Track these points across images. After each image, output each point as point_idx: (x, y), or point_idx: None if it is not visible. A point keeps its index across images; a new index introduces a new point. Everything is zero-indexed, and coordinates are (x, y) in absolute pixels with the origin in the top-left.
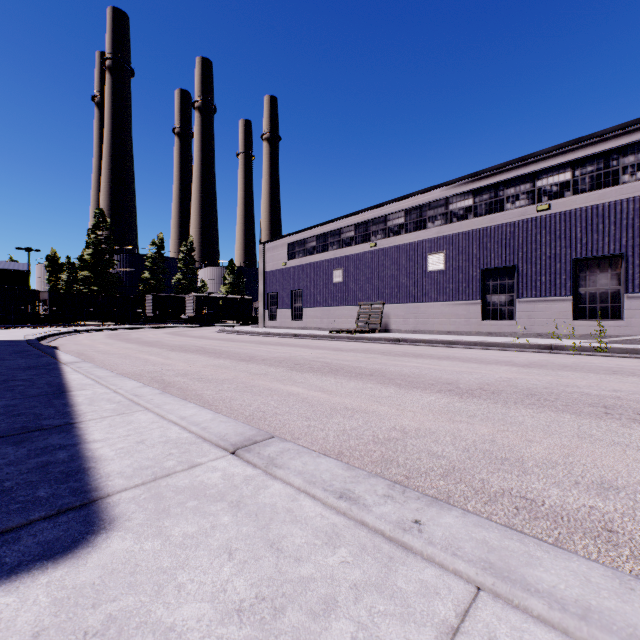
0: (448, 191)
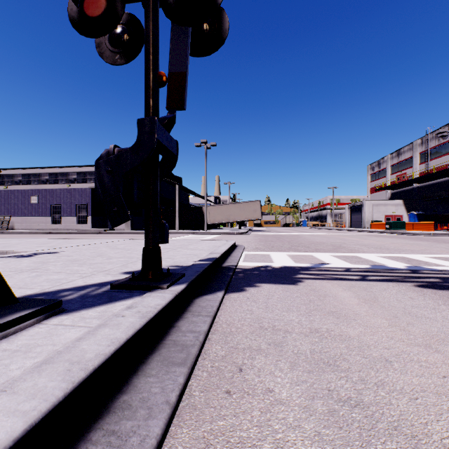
0: (39, 171)
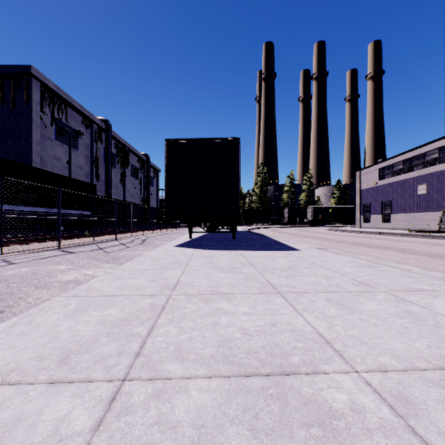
0: None
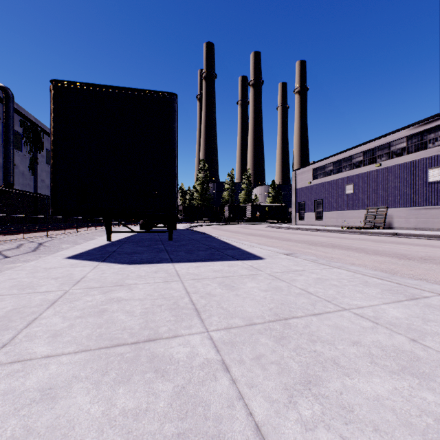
0: None
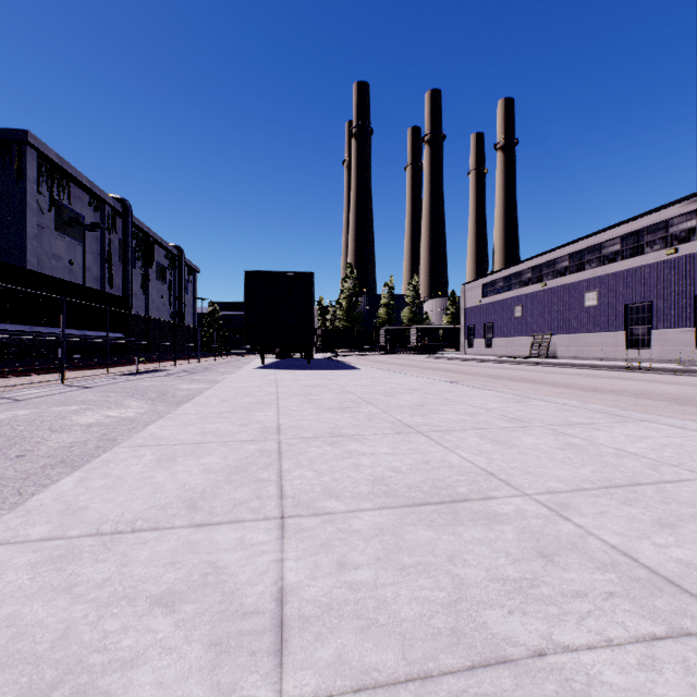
0: (600, 238)
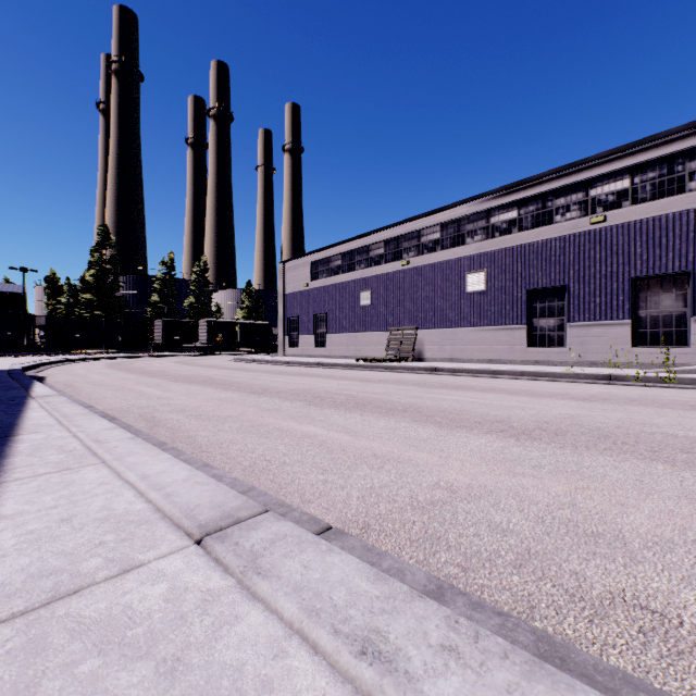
0: (489, 202)
